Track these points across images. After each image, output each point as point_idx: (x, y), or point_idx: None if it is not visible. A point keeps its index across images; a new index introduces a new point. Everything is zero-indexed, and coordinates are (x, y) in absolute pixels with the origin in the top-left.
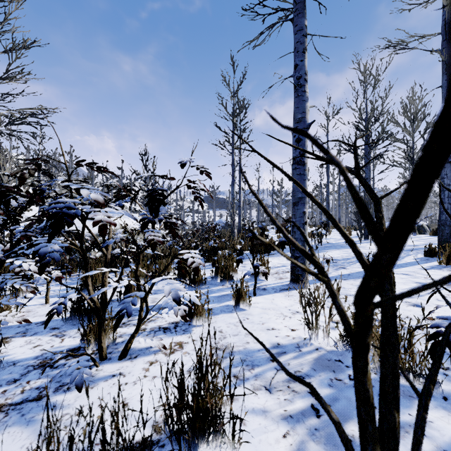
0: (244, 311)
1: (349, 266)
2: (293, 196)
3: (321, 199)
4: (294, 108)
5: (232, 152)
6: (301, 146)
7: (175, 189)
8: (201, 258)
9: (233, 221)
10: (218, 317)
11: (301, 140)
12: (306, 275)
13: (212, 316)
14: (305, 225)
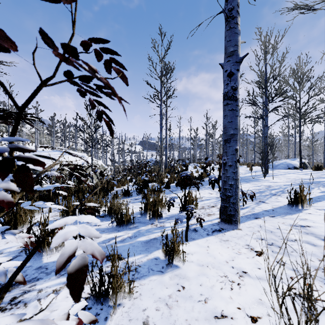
0: (177, 271)
1: (267, 199)
2: (224, 133)
3: None
4: (226, 42)
5: (160, 104)
6: (233, 80)
7: (39, 87)
8: (134, 191)
9: (161, 159)
10: (144, 284)
11: (233, 74)
12: (238, 215)
13: (136, 282)
14: (237, 163)
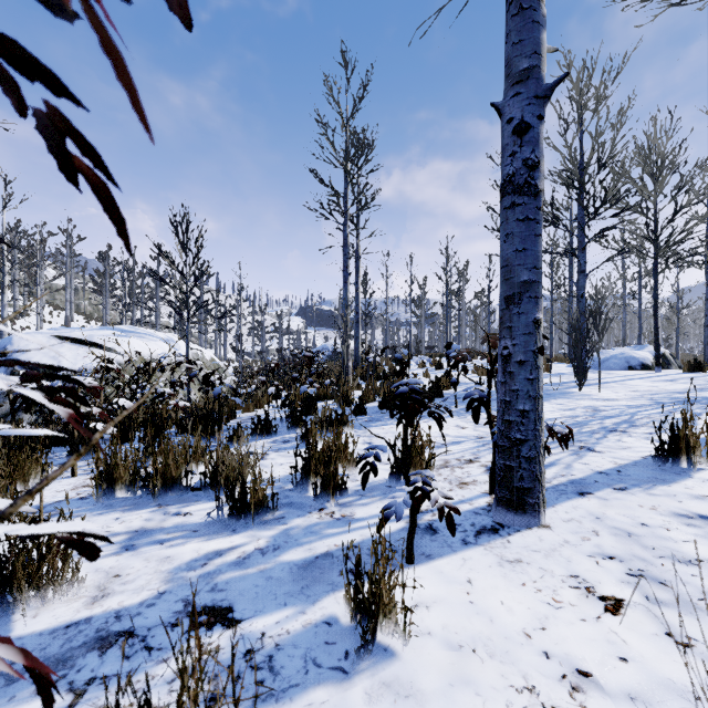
0: (389, 668)
1: (599, 443)
2: (506, 279)
3: (489, 311)
4: (510, 47)
5: (343, 224)
6: (529, 143)
7: None
8: (283, 422)
9: (346, 347)
10: None
11: (529, 128)
12: (542, 489)
13: None
14: (539, 357)
